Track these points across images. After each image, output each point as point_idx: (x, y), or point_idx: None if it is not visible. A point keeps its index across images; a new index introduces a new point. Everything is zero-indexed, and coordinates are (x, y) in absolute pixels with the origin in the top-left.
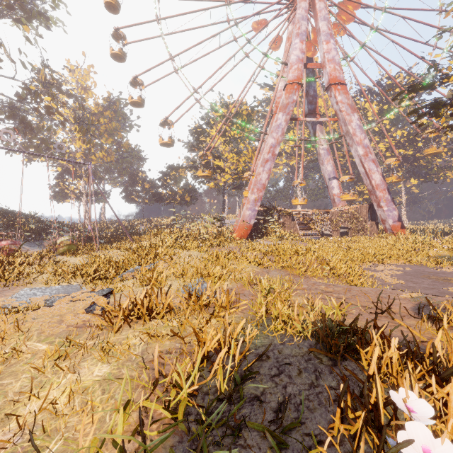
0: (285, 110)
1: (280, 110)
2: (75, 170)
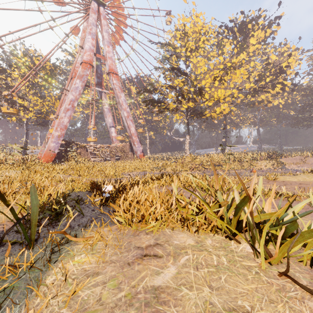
0: (81, 79)
1: (78, 77)
2: None
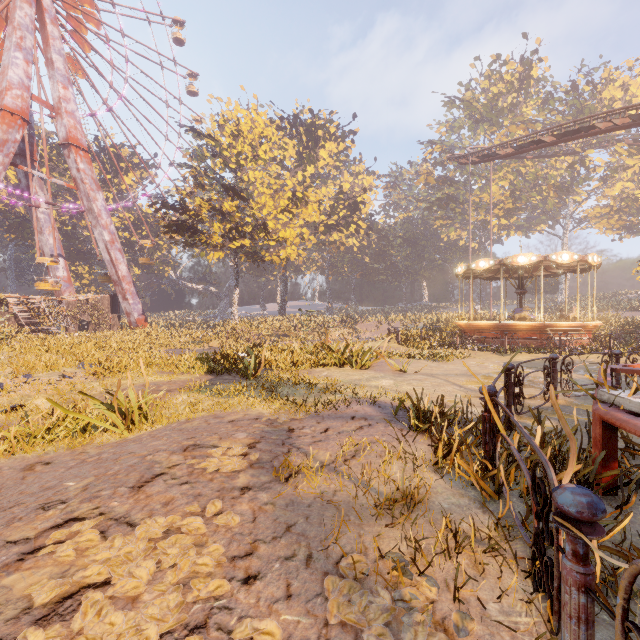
0: (3, 149)
1: None
2: None
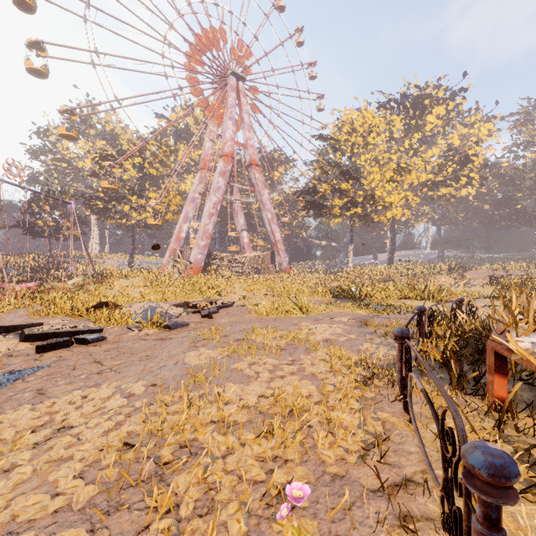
0: (224, 176)
1: (220, 175)
2: None
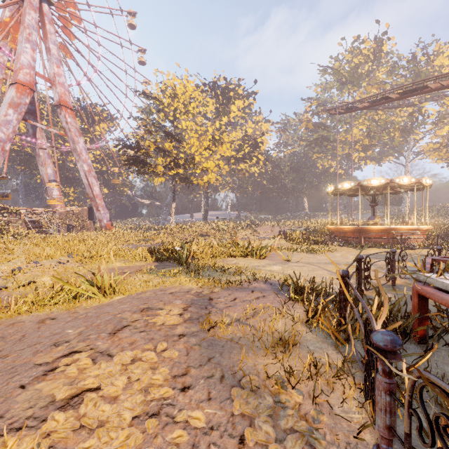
0: (17, 109)
1: (11, 106)
2: None
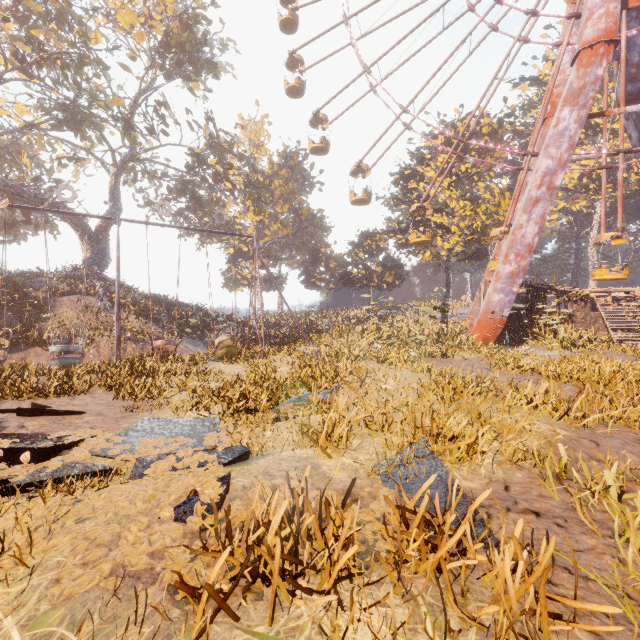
0: (577, 101)
1: (565, 102)
2: (247, 251)
